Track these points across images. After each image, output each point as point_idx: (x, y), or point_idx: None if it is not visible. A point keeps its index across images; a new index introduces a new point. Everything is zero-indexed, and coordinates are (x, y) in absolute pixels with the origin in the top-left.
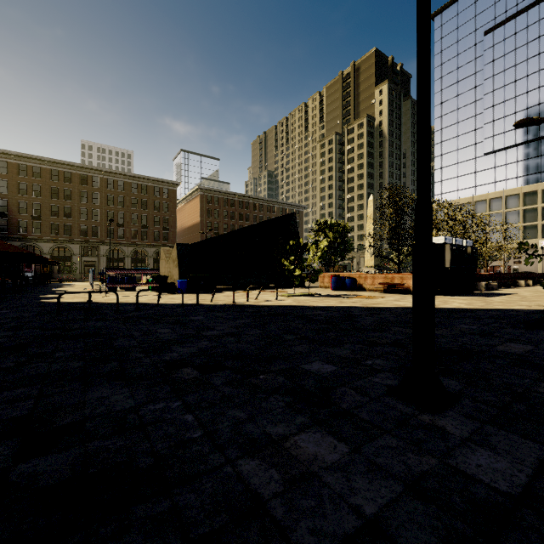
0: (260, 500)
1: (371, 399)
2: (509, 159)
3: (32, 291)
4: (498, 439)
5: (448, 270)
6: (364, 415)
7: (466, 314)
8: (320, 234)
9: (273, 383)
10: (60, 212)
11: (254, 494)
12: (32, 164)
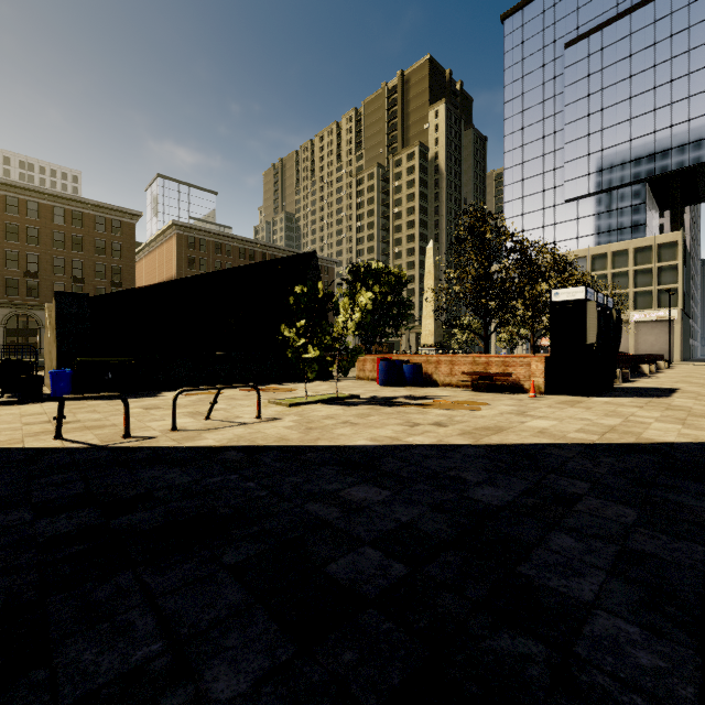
0: None
1: None
2: (594, 209)
3: None
4: None
5: (593, 349)
6: None
7: None
8: (357, 287)
9: None
10: None
11: None
12: None
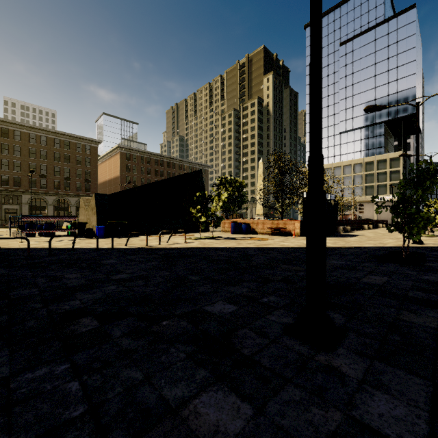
0: None
1: (270, 340)
2: (356, 137)
3: None
4: (389, 378)
5: None
6: (265, 361)
7: (334, 252)
8: (221, 188)
9: (175, 330)
10: None
11: None
12: None
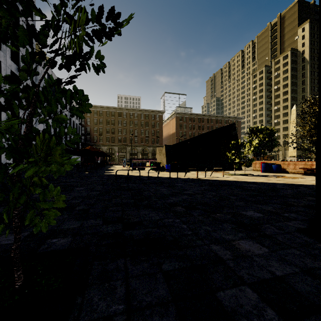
0: (222, 259)
1: (285, 232)
2: None
3: (101, 169)
4: None
5: None
6: (279, 238)
7: None
8: (252, 135)
9: (224, 218)
10: (110, 131)
11: (219, 257)
12: (99, 109)
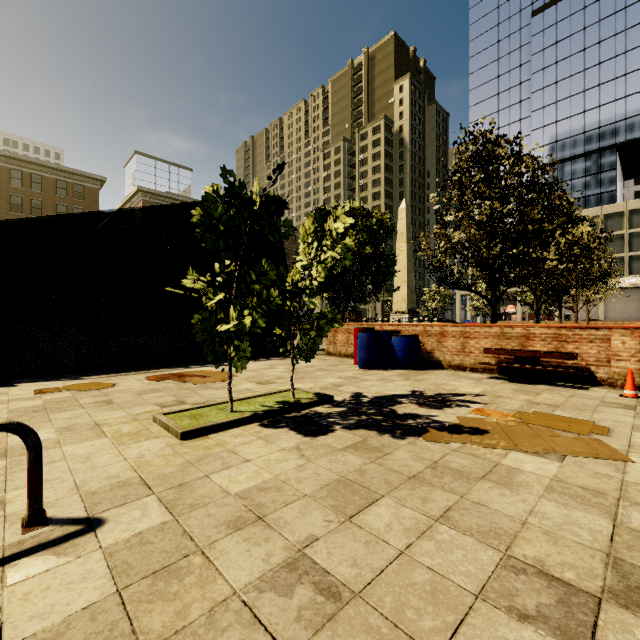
0: None
1: None
2: (562, 176)
3: None
4: None
5: None
6: None
7: None
8: None
9: None
10: None
11: None
12: None
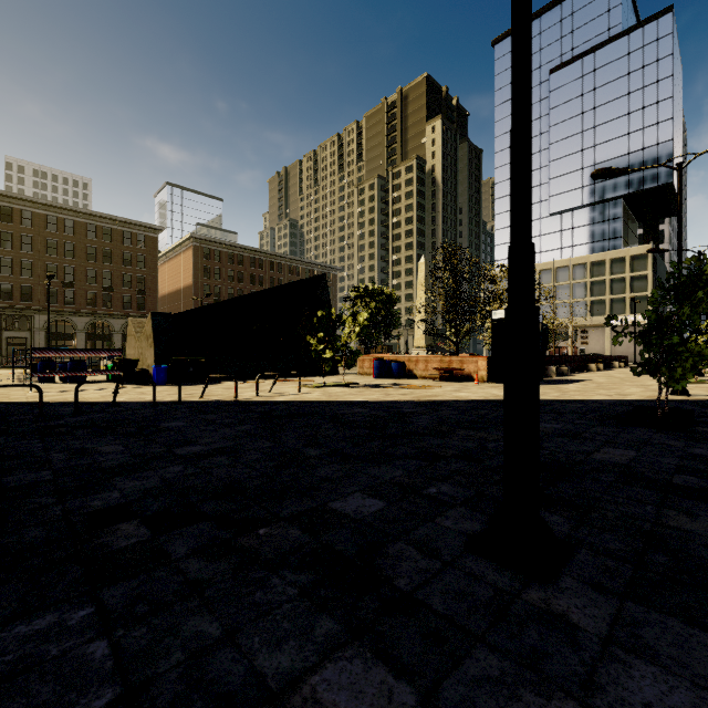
0: None
1: (443, 563)
2: (576, 222)
3: None
4: (654, 633)
5: None
6: (436, 601)
7: (543, 408)
8: (358, 303)
9: (280, 544)
10: None
11: None
12: None
